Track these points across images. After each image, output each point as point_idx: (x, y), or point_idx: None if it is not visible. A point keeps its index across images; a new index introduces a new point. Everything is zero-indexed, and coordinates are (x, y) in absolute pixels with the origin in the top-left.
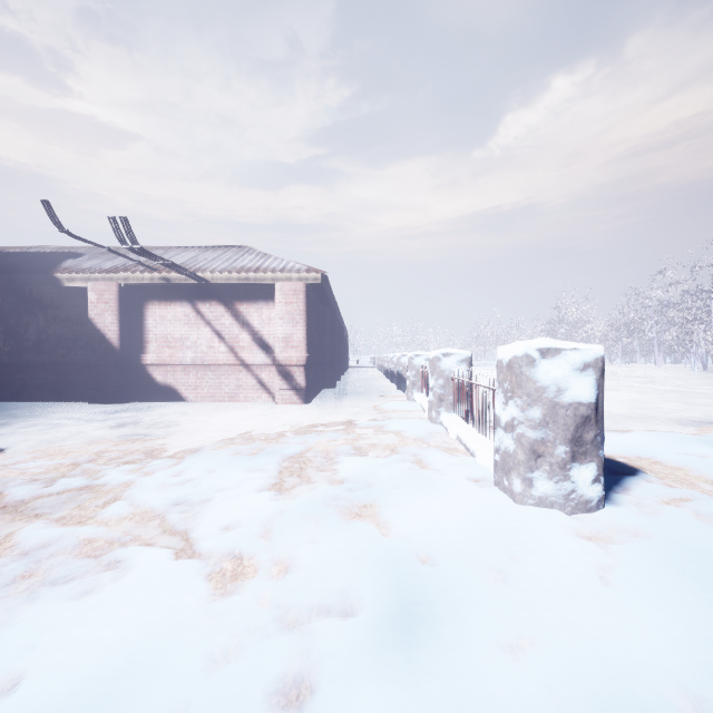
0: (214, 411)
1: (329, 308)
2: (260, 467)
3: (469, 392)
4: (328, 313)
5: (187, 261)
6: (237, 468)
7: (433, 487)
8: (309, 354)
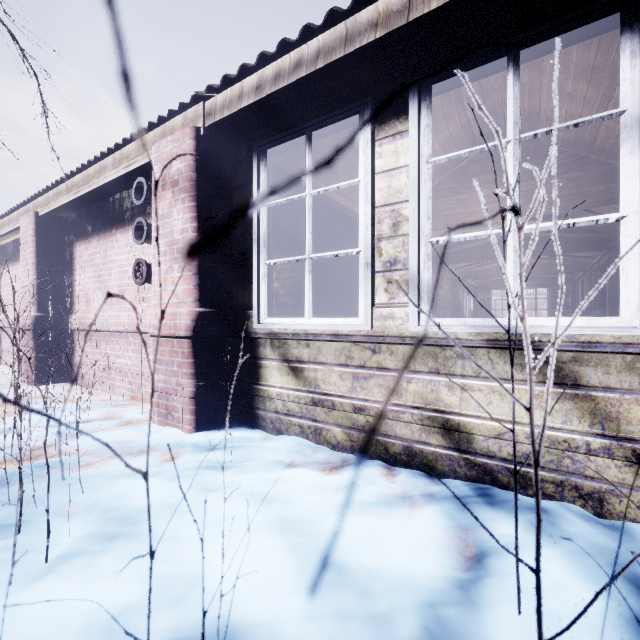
0: None
1: None
2: None
3: None
4: None
5: None
6: None
7: None
8: None
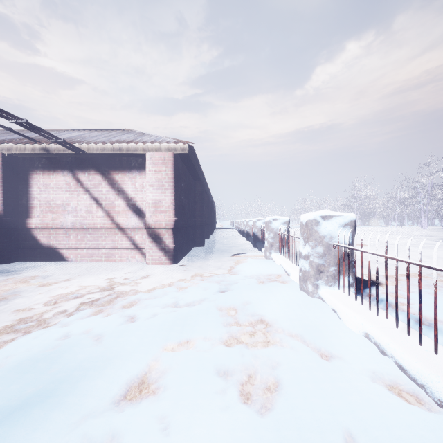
0: (81, 273)
1: (199, 182)
2: None
3: (353, 262)
4: (198, 186)
5: (72, 137)
6: None
7: None
8: (176, 218)
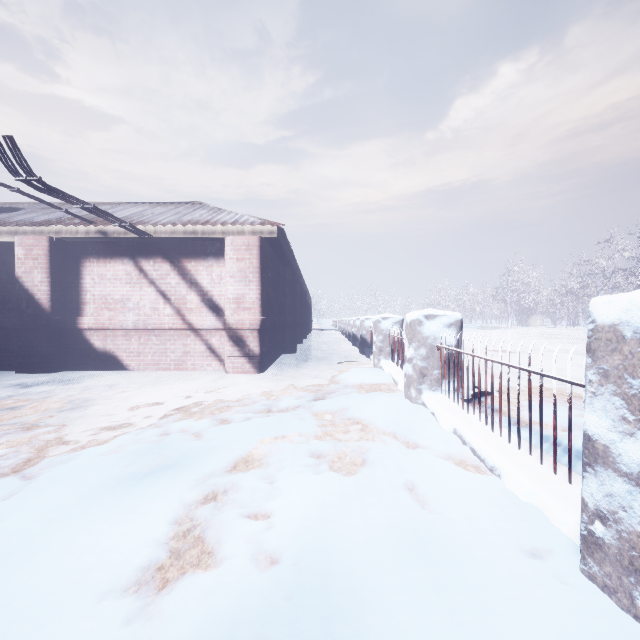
0: (151, 383)
1: (289, 269)
2: (142, 509)
3: (459, 365)
4: (288, 275)
5: (132, 215)
6: (98, 515)
7: (466, 593)
8: (263, 317)
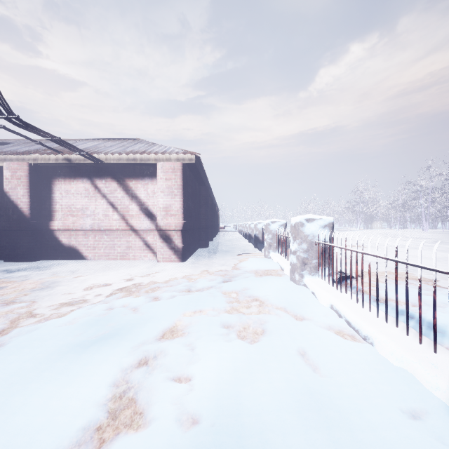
0: (103, 269)
1: (203, 187)
2: (87, 373)
3: (331, 256)
4: (202, 191)
5: (89, 147)
6: (50, 379)
7: None
8: (185, 221)
